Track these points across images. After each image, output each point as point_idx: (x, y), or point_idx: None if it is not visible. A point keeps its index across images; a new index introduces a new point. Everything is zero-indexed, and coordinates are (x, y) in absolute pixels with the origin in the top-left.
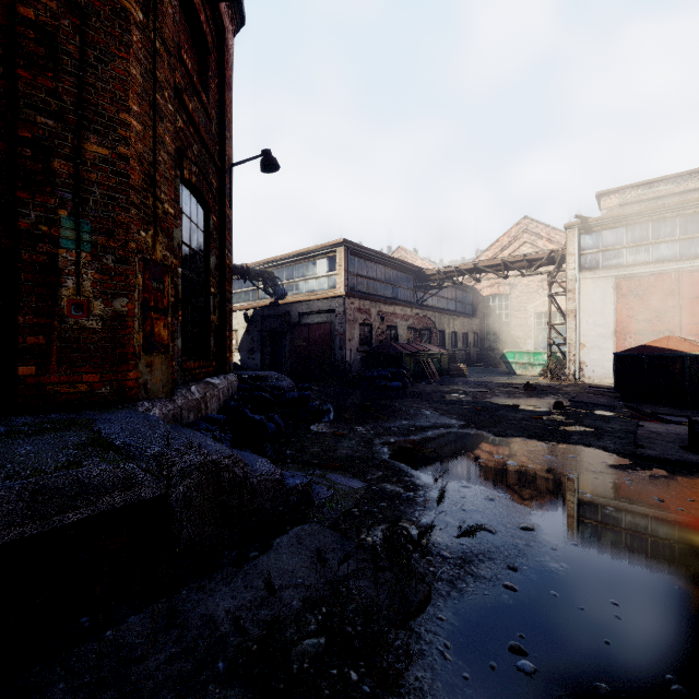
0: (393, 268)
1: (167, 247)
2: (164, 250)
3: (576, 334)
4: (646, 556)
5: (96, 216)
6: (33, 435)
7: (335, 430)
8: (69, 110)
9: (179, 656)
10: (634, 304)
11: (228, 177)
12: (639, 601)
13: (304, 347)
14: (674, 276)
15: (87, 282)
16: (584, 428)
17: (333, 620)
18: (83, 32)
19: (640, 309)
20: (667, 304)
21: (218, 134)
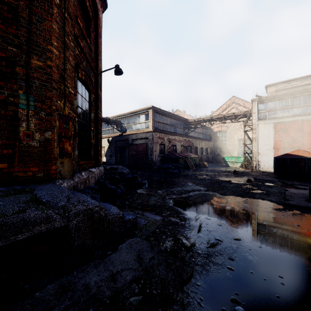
0: (174, 119)
1: (70, 108)
2: (69, 110)
3: (256, 148)
4: (293, 252)
5: (36, 94)
6: (4, 196)
7: (148, 192)
8: (23, 44)
9: (71, 306)
10: (282, 135)
11: (100, 77)
12: (292, 275)
13: (134, 154)
14: (300, 123)
15: (32, 124)
16: (261, 191)
17: (146, 287)
18: (30, 7)
19: (285, 137)
20: (297, 135)
21: (95, 58)
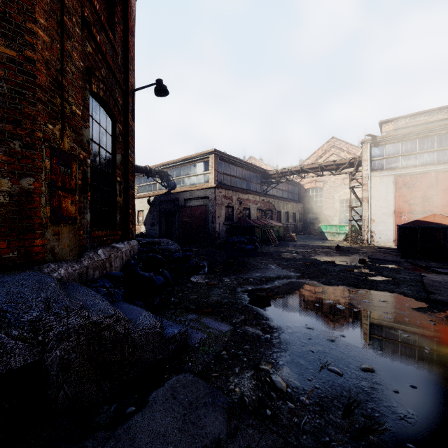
0: (247, 169)
1: (75, 140)
2: (72, 142)
3: (368, 213)
4: None
5: (4, 107)
6: None
7: (208, 281)
8: None
9: None
10: (407, 193)
11: (131, 98)
12: None
13: (188, 222)
14: (433, 175)
15: None
16: (384, 278)
17: None
18: None
19: (411, 196)
20: (429, 193)
21: (123, 66)
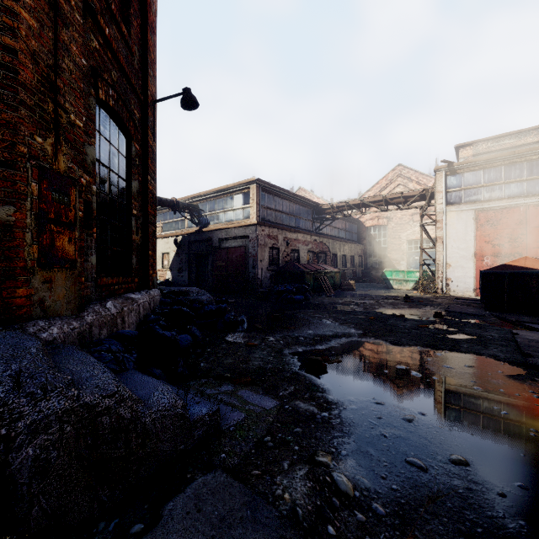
0: (296, 202)
1: (74, 159)
2: (69, 162)
3: (443, 256)
4: None
5: None
6: None
7: (248, 340)
8: None
9: None
10: (490, 231)
11: (151, 111)
12: None
13: (223, 267)
14: (522, 209)
15: None
16: (467, 336)
17: None
18: None
19: (495, 236)
20: (517, 231)
21: (141, 71)
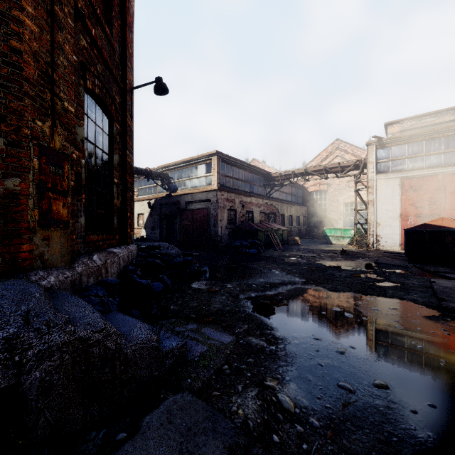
0: (250, 171)
1: (67, 139)
2: (63, 141)
3: (374, 217)
4: None
5: None
6: None
7: (210, 287)
8: None
9: None
10: (413, 196)
11: (129, 97)
12: None
13: (189, 225)
14: (440, 177)
15: None
16: (393, 284)
17: None
18: None
19: (417, 199)
20: (436, 196)
21: (121, 63)
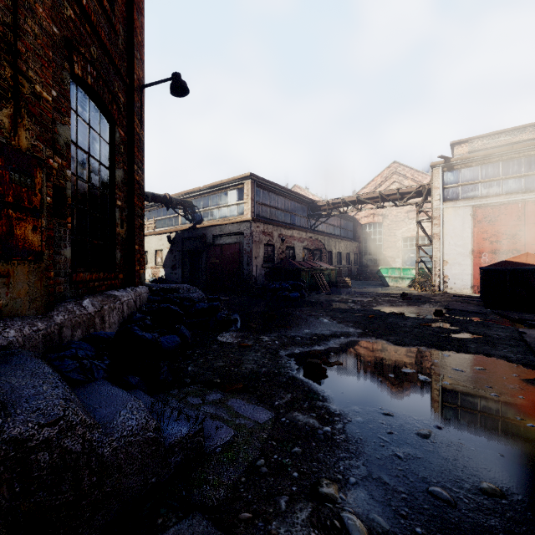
0: (291, 199)
1: (40, 137)
2: (34, 139)
3: (440, 253)
4: None
5: None
6: None
7: (241, 340)
8: None
9: None
10: (487, 228)
11: (138, 97)
12: None
13: (217, 264)
14: (521, 206)
15: None
16: (472, 335)
17: None
18: None
19: (493, 232)
20: (515, 228)
21: (127, 52)
